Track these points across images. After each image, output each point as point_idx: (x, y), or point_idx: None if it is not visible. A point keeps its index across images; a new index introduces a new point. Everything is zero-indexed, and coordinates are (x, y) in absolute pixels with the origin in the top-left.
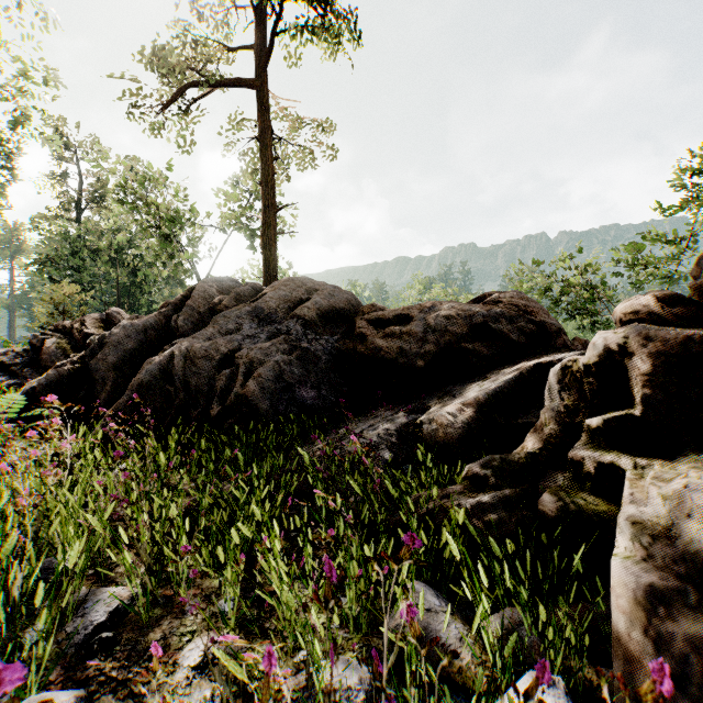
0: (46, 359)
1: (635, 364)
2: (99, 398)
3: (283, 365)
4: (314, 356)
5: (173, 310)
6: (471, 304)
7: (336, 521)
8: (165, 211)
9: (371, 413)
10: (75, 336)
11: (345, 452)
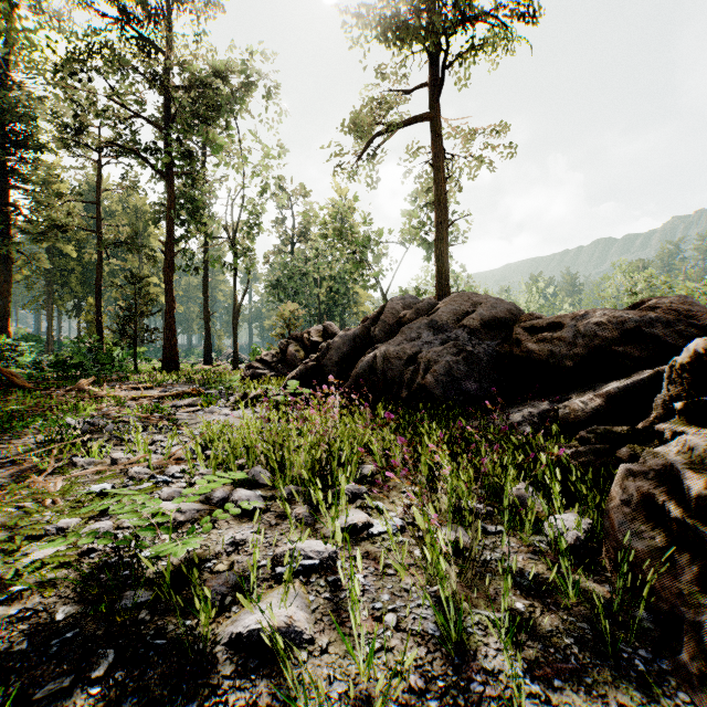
0: (289, 359)
1: None
2: (328, 384)
3: (452, 364)
4: (477, 357)
5: (371, 323)
6: (626, 311)
7: None
8: (356, 239)
9: (524, 403)
10: (305, 343)
11: (495, 425)
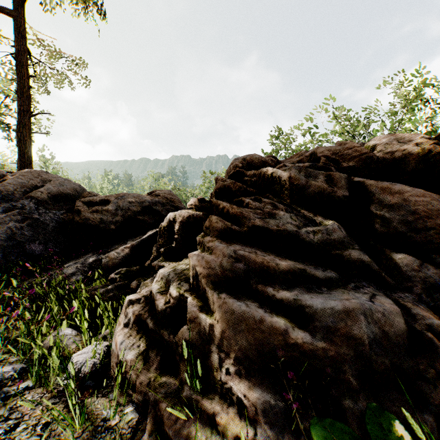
0: None
1: (176, 226)
2: None
3: (16, 229)
4: (44, 223)
5: None
6: (145, 196)
7: None
8: None
9: (82, 257)
10: None
11: (52, 278)
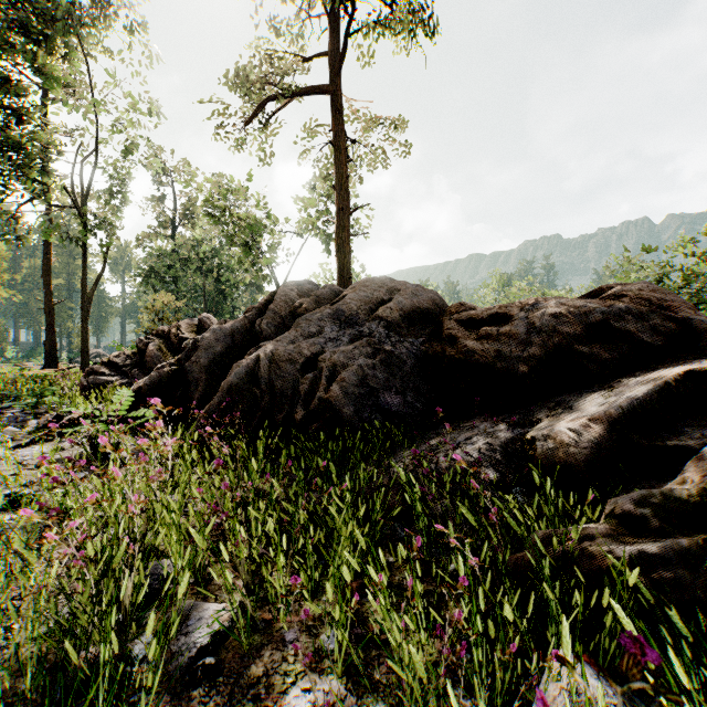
0: (149, 361)
1: None
2: (193, 398)
3: (367, 369)
4: (398, 360)
5: (256, 314)
6: (585, 300)
7: (437, 547)
8: (246, 221)
9: (464, 423)
10: (172, 340)
11: (442, 467)
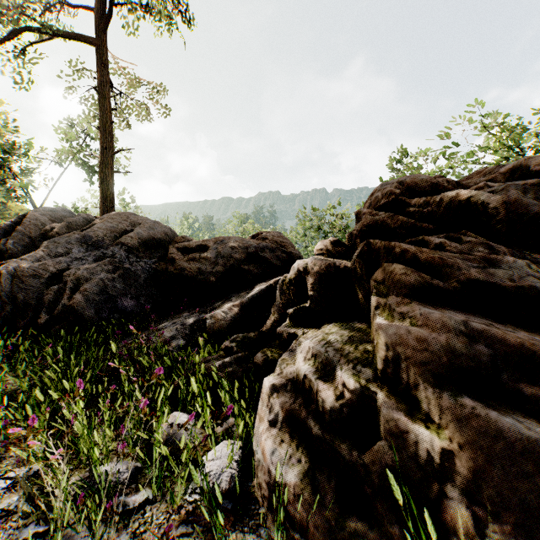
0: None
1: (309, 278)
2: None
3: (107, 281)
4: (135, 274)
5: (2, 234)
6: (249, 239)
7: None
8: None
9: (177, 315)
10: None
11: (150, 342)
